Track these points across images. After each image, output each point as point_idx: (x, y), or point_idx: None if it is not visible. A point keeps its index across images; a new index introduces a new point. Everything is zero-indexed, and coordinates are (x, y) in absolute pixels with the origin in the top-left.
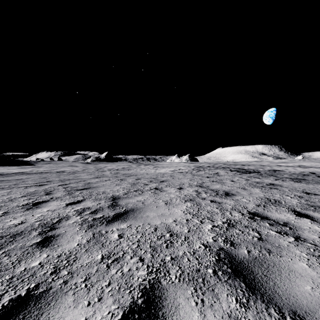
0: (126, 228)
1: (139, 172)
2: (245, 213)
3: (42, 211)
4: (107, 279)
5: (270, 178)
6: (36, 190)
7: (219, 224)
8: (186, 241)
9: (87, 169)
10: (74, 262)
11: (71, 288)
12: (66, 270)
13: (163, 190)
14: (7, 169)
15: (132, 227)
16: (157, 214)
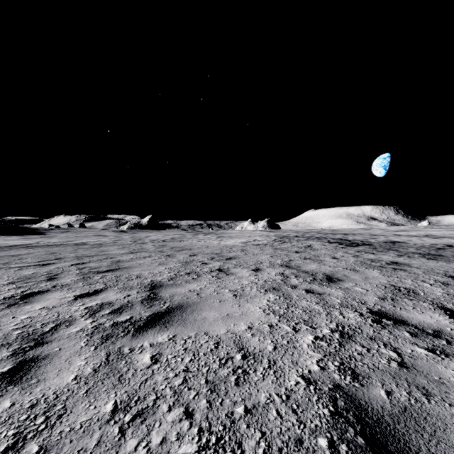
0: (167, 343)
1: (195, 245)
2: (365, 313)
3: (31, 310)
4: None
5: (389, 253)
6: (34, 272)
7: (326, 333)
8: (272, 370)
9: (120, 240)
10: (58, 421)
11: None
12: (38, 441)
13: (231, 272)
14: (2, 240)
15: (177, 341)
16: (220, 315)
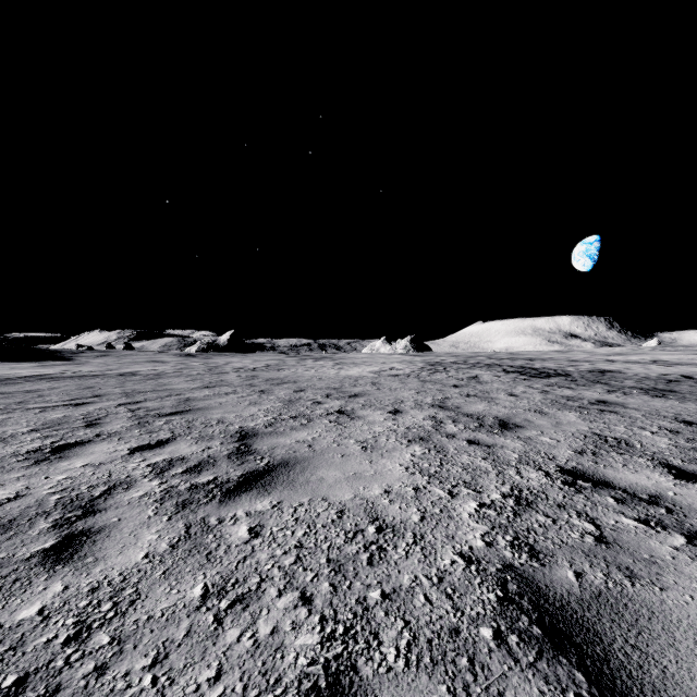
0: (270, 511)
1: (302, 376)
2: (552, 472)
3: (70, 467)
4: (214, 659)
5: (595, 388)
6: (65, 415)
7: (495, 499)
8: (418, 546)
9: (187, 368)
10: (132, 608)
11: (113, 688)
12: (108, 631)
13: (357, 415)
14: (9, 369)
15: (284, 509)
16: (343, 475)
